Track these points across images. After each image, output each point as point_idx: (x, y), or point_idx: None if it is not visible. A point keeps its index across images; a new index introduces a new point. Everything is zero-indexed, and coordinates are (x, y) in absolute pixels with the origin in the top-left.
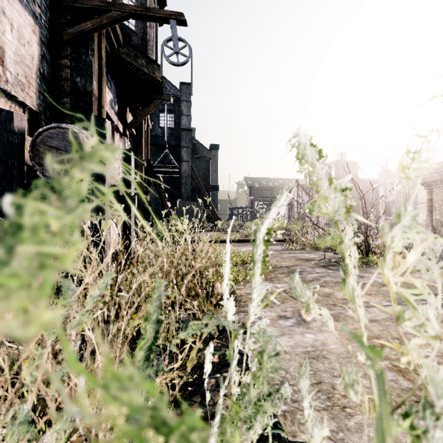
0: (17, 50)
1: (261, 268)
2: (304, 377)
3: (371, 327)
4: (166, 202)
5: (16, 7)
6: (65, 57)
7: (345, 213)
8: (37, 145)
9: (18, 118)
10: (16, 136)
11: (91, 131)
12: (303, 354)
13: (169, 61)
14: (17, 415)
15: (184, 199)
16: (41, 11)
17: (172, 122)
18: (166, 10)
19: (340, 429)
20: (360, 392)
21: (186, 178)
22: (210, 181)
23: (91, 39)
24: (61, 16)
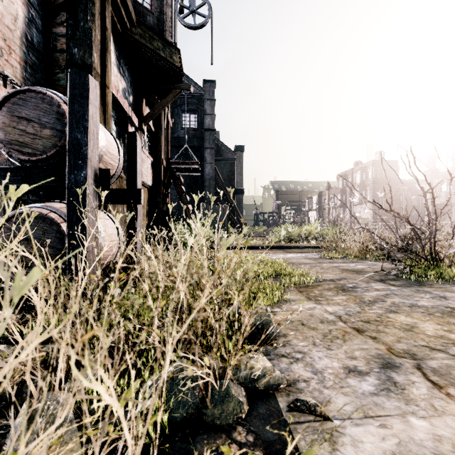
0: None
1: None
2: None
3: None
4: (187, 204)
5: None
6: (60, 24)
7: None
8: (2, 115)
9: None
10: None
11: None
12: None
13: (183, 23)
14: None
15: (207, 202)
16: None
17: (195, 122)
18: None
19: None
20: None
21: (210, 181)
22: (234, 184)
23: (91, 1)
24: None
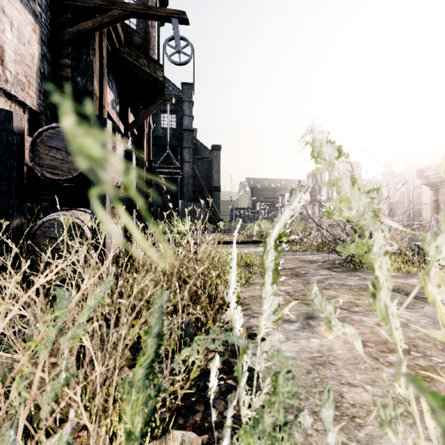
0: (17, 49)
1: (272, 277)
2: (327, 406)
3: (378, 331)
4: (168, 203)
5: (16, 6)
6: (66, 56)
7: (373, 217)
8: (36, 145)
9: (17, 117)
10: (15, 136)
11: (65, 108)
12: (309, 360)
13: (171, 60)
14: (3, 443)
15: (186, 199)
16: (41, 10)
17: (174, 122)
18: (168, 9)
19: (350, 441)
20: (401, 433)
21: (188, 179)
22: (211, 181)
23: (92, 38)
24: (62, 15)
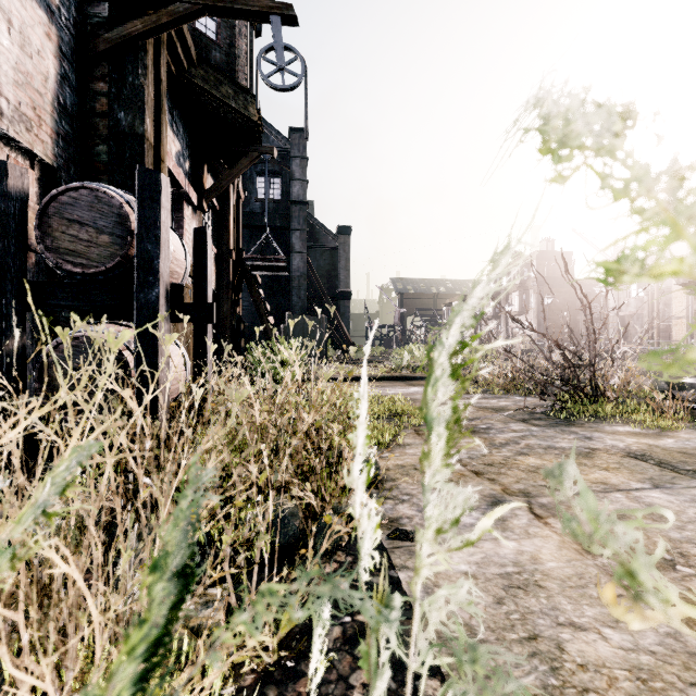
0: (19, 63)
1: (448, 439)
2: None
3: None
4: (267, 316)
5: None
6: (100, 78)
7: None
8: (47, 217)
9: (16, 172)
10: (12, 201)
11: None
12: (499, 579)
13: (268, 83)
14: None
15: (296, 312)
16: (60, 3)
17: (278, 190)
18: (264, 0)
19: None
20: None
21: (299, 280)
22: (337, 283)
23: (143, 48)
24: (95, 13)
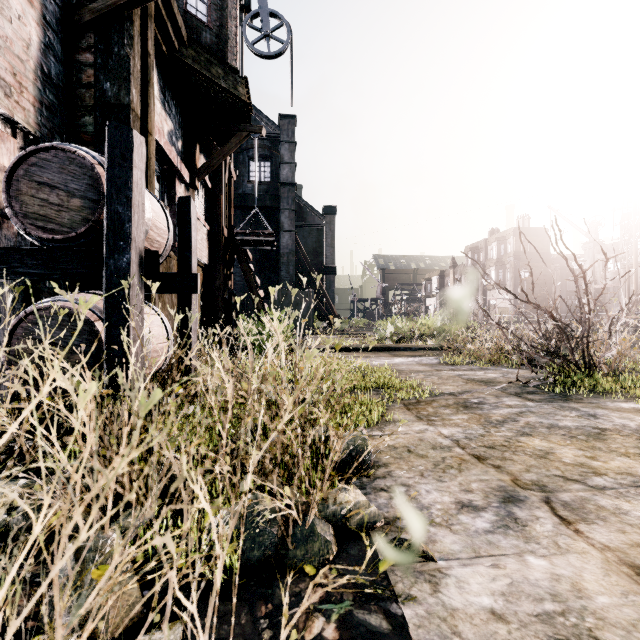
0: None
1: None
2: None
3: None
4: (257, 290)
5: None
6: (86, 49)
7: None
8: (16, 180)
9: None
10: None
11: None
12: (539, 625)
13: (254, 50)
14: None
15: (285, 286)
16: None
17: (268, 173)
18: None
19: None
20: None
21: (288, 256)
22: (323, 260)
23: (128, 19)
24: None
